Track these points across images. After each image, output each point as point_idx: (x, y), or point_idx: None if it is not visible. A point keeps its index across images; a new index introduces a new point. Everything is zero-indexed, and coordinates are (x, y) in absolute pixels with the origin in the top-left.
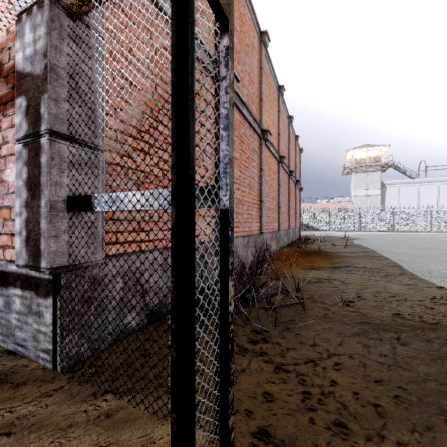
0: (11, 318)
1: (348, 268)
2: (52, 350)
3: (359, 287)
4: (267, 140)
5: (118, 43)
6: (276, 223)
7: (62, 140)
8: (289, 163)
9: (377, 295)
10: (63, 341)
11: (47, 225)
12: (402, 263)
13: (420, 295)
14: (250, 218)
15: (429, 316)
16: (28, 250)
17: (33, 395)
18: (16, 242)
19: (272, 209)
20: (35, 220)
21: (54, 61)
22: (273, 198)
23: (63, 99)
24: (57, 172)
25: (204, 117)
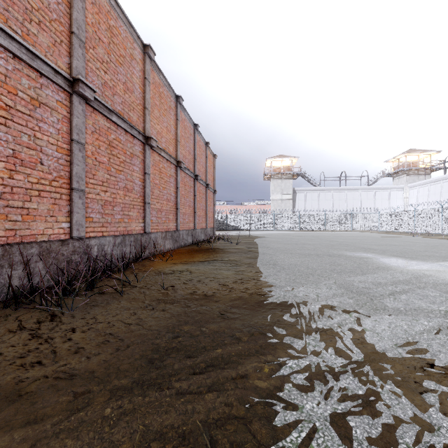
0: None
1: (214, 261)
2: None
3: (197, 275)
4: (153, 146)
5: None
6: (174, 223)
7: None
8: (195, 167)
9: (202, 280)
10: None
11: None
12: (261, 256)
13: (234, 278)
14: (127, 219)
15: (215, 291)
16: None
17: None
18: None
19: (166, 211)
20: None
21: None
22: (168, 199)
23: None
24: None
25: (44, 122)
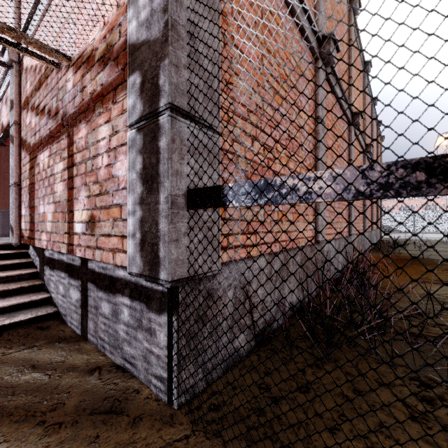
0: (119, 328)
1: None
2: (167, 379)
3: None
4: (357, 125)
5: (229, 2)
6: (362, 223)
7: (182, 117)
8: (372, 152)
9: None
10: (180, 370)
11: (168, 226)
12: None
13: None
14: (340, 218)
15: None
16: (144, 256)
17: (155, 445)
18: (128, 246)
19: (358, 207)
20: (152, 219)
21: (174, 17)
22: None
23: (183, 65)
24: (177, 159)
25: (302, 96)
